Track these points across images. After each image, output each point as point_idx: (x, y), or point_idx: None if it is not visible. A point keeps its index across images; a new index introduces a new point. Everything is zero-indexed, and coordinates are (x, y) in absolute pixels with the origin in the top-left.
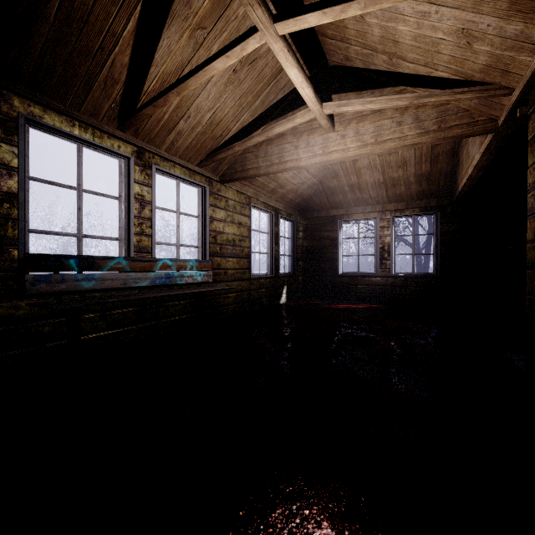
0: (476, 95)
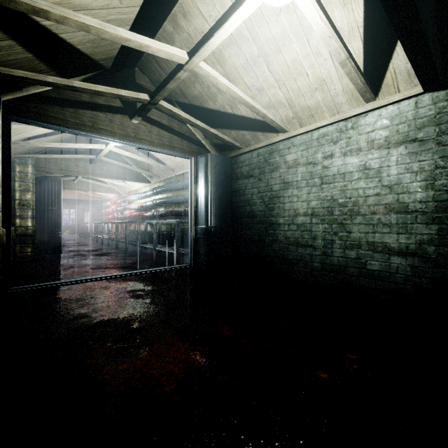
0: None
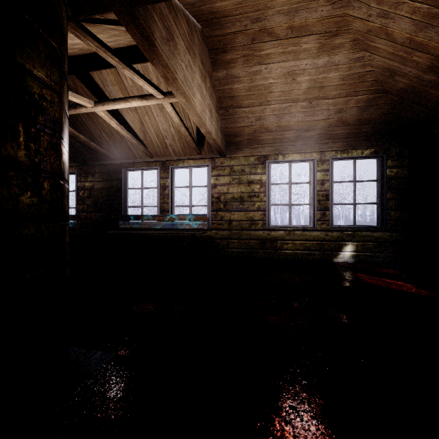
0: (84, 38)
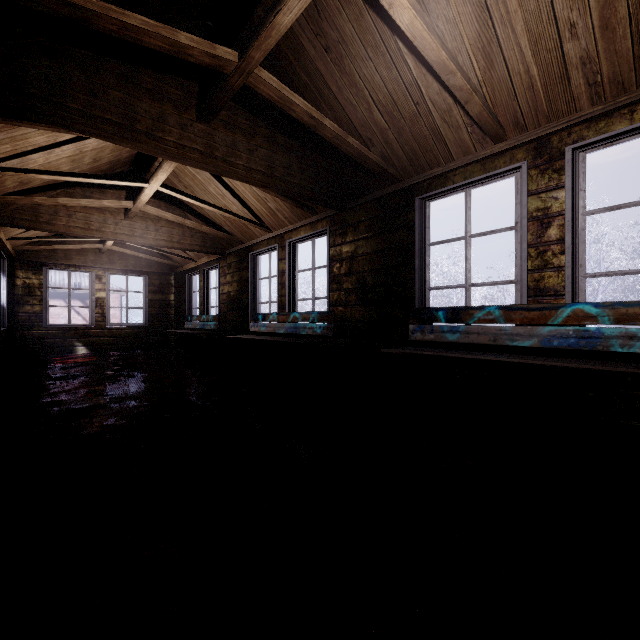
0: None
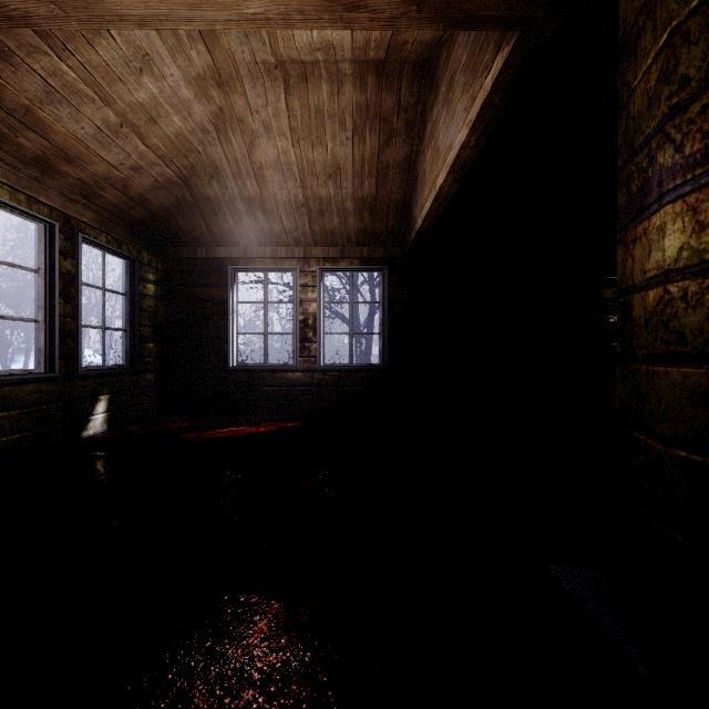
0: None
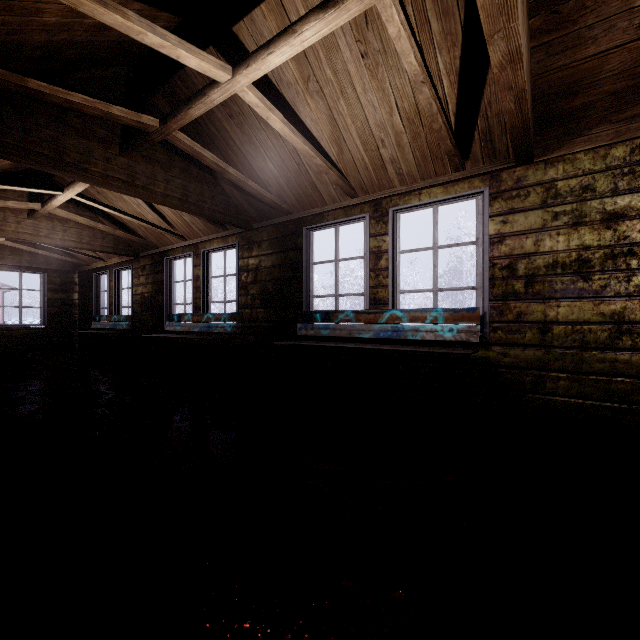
0: None
